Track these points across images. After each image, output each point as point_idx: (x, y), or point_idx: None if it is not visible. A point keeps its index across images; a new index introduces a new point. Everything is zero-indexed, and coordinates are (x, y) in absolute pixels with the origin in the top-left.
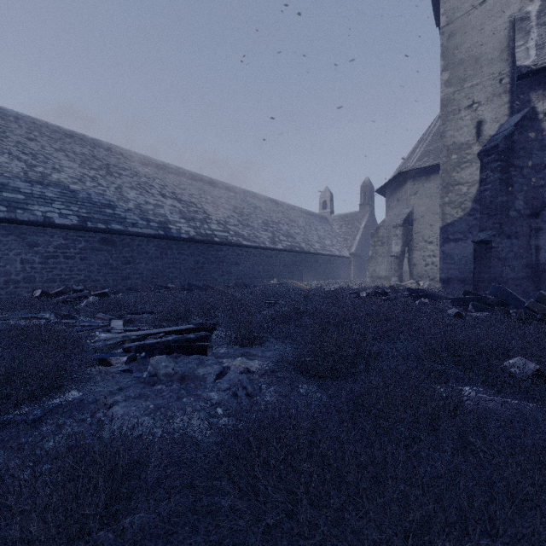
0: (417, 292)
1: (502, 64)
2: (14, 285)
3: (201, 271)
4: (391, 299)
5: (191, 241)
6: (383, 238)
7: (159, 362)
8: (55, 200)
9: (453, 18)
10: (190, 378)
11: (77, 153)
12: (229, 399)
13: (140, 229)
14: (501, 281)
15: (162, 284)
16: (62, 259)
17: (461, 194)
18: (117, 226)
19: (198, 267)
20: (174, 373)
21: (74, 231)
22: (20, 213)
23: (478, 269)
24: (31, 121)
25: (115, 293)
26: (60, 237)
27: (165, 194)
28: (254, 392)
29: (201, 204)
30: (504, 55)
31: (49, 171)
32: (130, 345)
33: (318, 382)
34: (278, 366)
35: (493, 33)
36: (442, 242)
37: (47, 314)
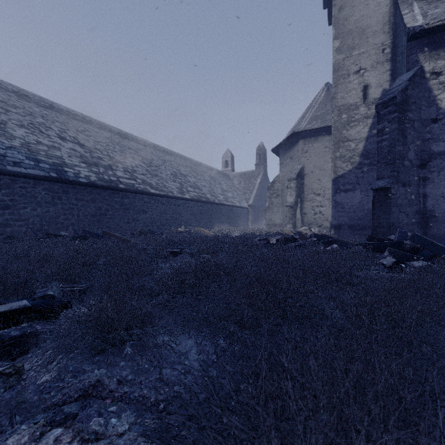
0: (324, 237)
1: (384, 36)
2: None
3: (104, 218)
4: (302, 245)
5: (92, 187)
6: (278, 191)
7: None
8: None
9: None
10: None
11: None
12: None
13: (24, 168)
14: (398, 226)
15: (54, 232)
16: None
17: (350, 149)
18: None
19: (100, 214)
20: None
21: None
22: None
23: (377, 215)
24: None
25: None
26: None
27: (64, 138)
28: None
29: (108, 151)
30: (386, 28)
31: None
32: None
33: None
34: None
35: (377, 8)
36: (334, 192)
37: None
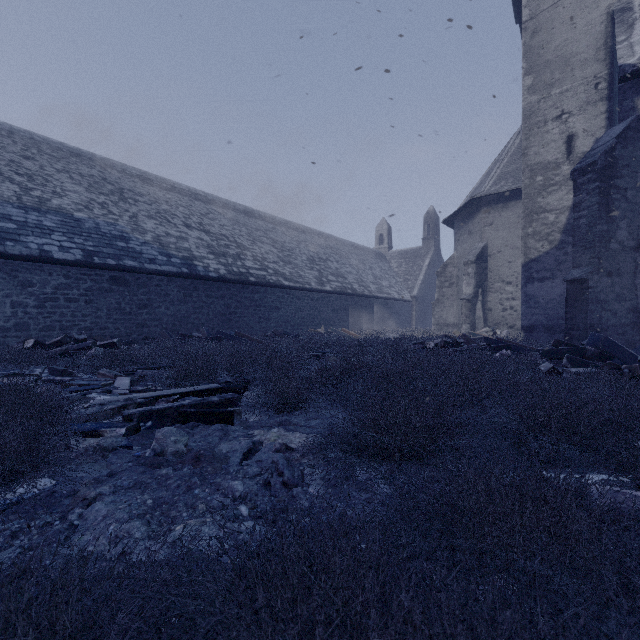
0: (496, 342)
1: (597, 65)
2: (3, 333)
3: (234, 317)
4: (464, 350)
5: (221, 281)
6: (451, 278)
7: (166, 435)
8: (55, 231)
9: (538, 11)
10: (207, 458)
11: (83, 174)
12: (258, 491)
13: (159, 265)
14: (600, 328)
15: (186, 333)
16: (63, 302)
17: (547, 223)
18: (130, 262)
19: (229, 312)
20: (187, 450)
21: (78, 268)
22: (11, 246)
23: (571, 314)
24: (29, 136)
25: (128, 343)
26: (60, 275)
27: (190, 225)
28: (294, 480)
29: (234, 237)
30: (601, 54)
31: (48, 195)
32: (132, 411)
33: (381, 464)
34: (327, 442)
35: (587, 28)
36: (524, 282)
37: (38, 369)
